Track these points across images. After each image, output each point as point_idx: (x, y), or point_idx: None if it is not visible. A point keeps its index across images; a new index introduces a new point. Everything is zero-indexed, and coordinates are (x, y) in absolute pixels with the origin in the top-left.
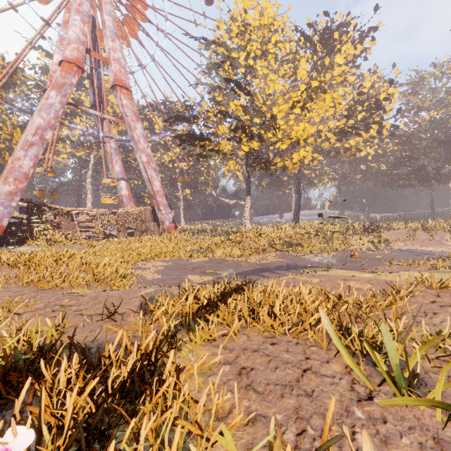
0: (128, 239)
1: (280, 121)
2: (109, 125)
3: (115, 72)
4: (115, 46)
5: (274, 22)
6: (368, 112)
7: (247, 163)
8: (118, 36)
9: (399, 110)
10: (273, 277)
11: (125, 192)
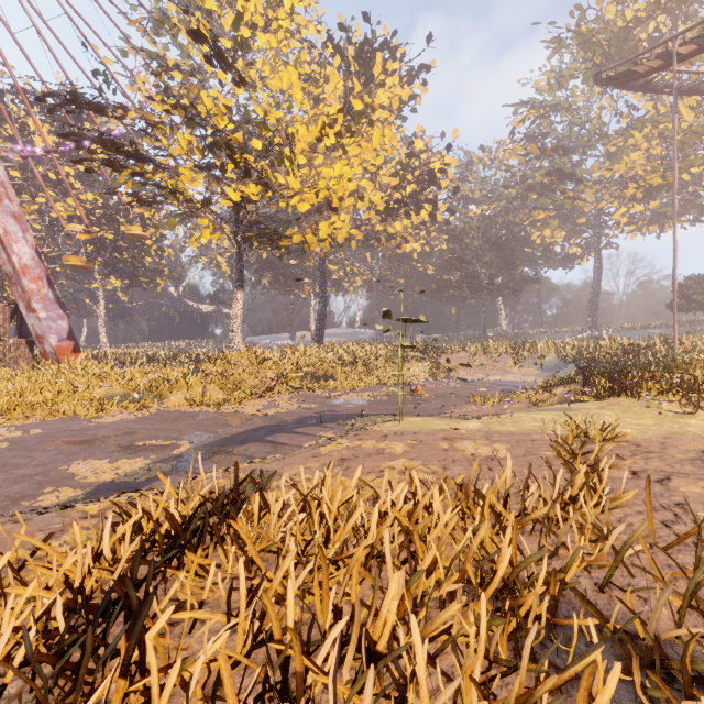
0: None
1: (299, 157)
2: None
3: None
4: None
5: None
6: (419, 184)
7: (238, 229)
8: None
9: (456, 189)
10: (305, 449)
11: None
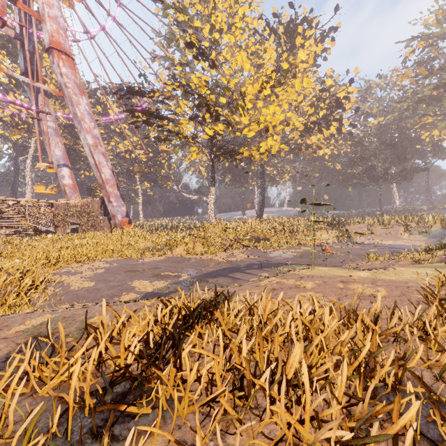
0: (67, 236)
1: (247, 104)
2: (47, 99)
3: (51, 32)
4: (51, 1)
5: None
6: (329, 109)
7: (212, 151)
8: None
9: (357, 109)
10: (251, 282)
11: (69, 181)
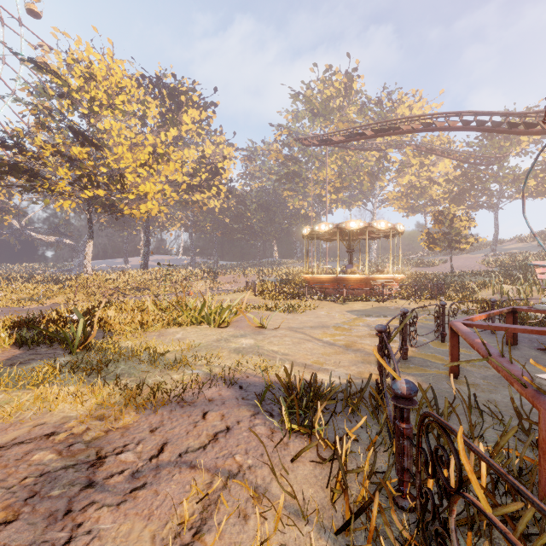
0: None
1: (128, 174)
2: None
3: None
4: None
5: (122, 80)
6: (210, 175)
7: (90, 206)
8: None
9: (231, 180)
10: None
11: None
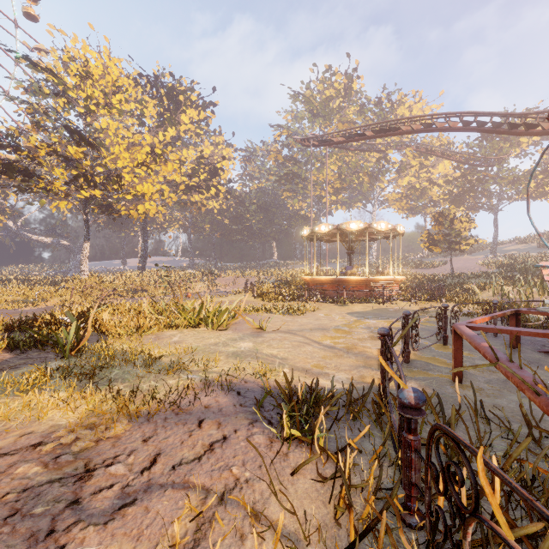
0: None
1: (125, 175)
2: None
3: None
4: None
5: (119, 79)
6: (208, 175)
7: (86, 206)
8: None
9: (230, 180)
10: None
11: None
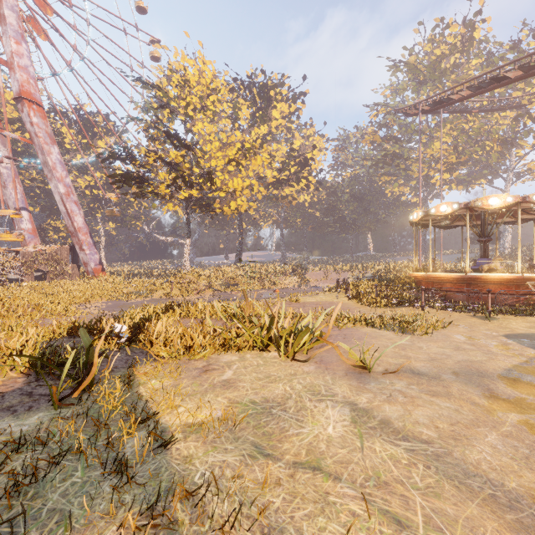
0: (43, 284)
1: (218, 173)
2: (4, 138)
3: (22, 82)
4: (20, 50)
5: (213, 81)
6: (298, 167)
7: (187, 207)
8: (24, 38)
9: (321, 170)
10: None
11: (28, 226)
